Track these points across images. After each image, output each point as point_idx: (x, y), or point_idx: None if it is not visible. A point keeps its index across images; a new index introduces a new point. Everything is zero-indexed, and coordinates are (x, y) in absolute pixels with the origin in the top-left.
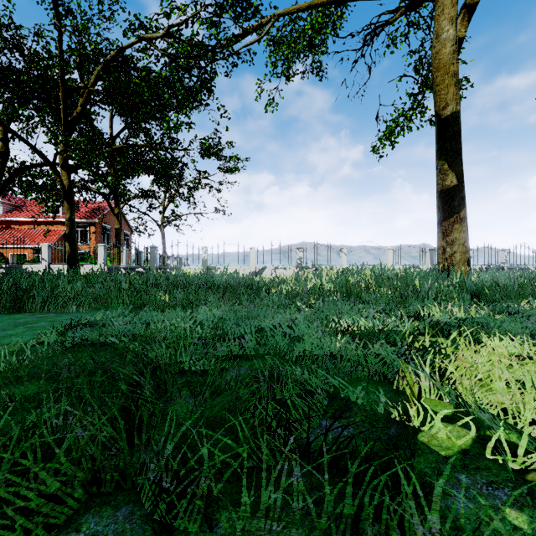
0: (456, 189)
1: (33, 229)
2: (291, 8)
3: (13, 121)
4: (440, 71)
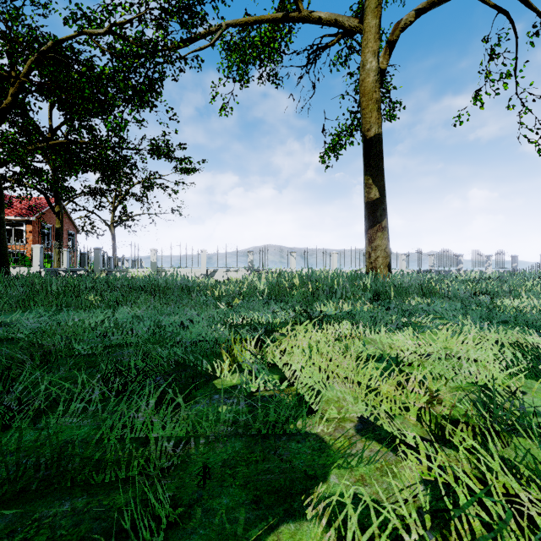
0: (378, 202)
1: None
2: (239, 20)
3: None
4: (365, 97)
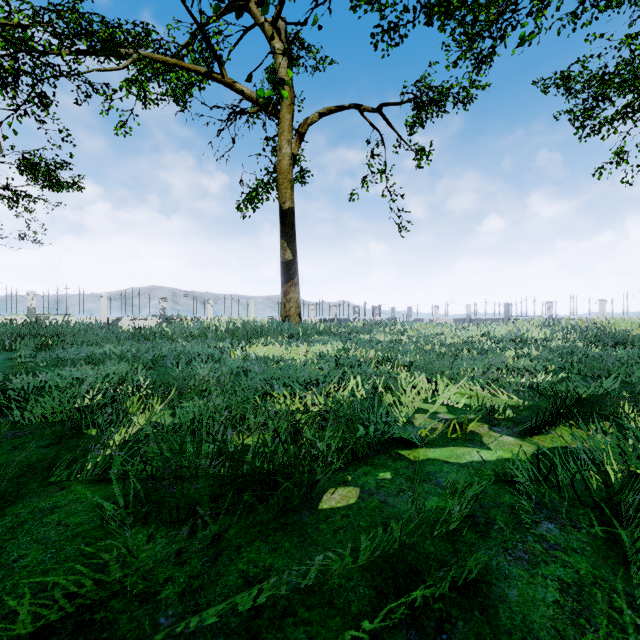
0: (292, 262)
1: None
2: (156, 56)
3: None
4: (281, 175)
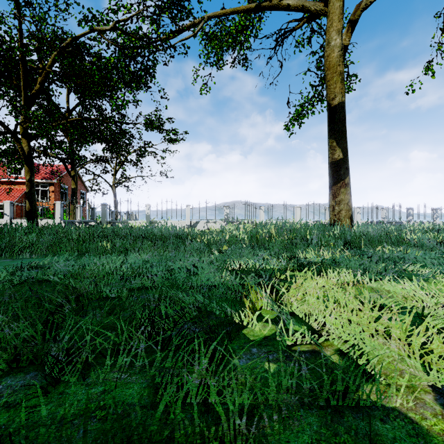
0: (342, 161)
1: None
2: (218, 12)
3: None
4: (330, 70)
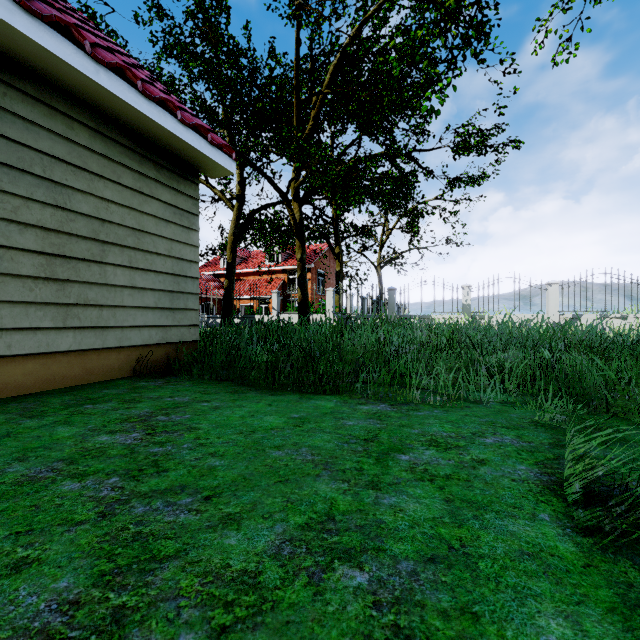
0: None
1: (257, 280)
2: None
3: (246, 165)
4: None
